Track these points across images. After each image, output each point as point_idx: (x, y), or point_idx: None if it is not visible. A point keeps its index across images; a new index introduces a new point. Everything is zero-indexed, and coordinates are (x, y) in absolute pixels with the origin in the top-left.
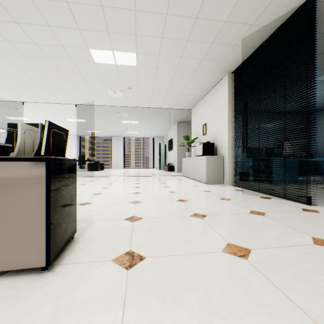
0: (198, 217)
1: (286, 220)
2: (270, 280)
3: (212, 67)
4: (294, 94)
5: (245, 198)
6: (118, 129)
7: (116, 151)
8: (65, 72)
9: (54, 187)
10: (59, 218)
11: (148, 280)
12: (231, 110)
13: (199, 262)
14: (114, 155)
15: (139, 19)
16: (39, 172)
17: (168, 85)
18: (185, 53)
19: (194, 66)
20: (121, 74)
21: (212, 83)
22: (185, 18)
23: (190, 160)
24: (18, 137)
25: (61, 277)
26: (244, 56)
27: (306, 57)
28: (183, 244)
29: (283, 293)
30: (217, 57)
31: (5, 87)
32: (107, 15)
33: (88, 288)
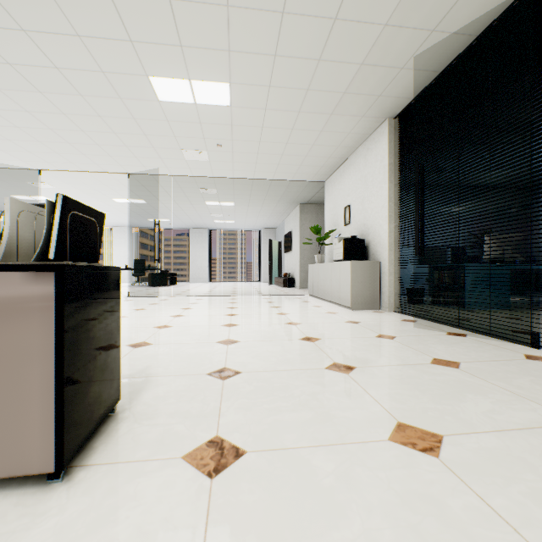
0: (339, 371)
1: (500, 378)
2: (488, 504)
3: (362, 107)
4: (508, 152)
5: (421, 334)
6: (199, 216)
7: (196, 253)
8: (108, 117)
9: (73, 320)
10: (84, 379)
11: (250, 502)
12: (394, 181)
13: (348, 464)
14: (193, 260)
15: (236, 23)
16: (43, 293)
17: (285, 139)
18: (314, 83)
19: (330, 105)
20: (204, 120)
21: (361, 135)
22: (314, 19)
23: (321, 268)
24: (5, 226)
25: (83, 493)
26: (418, 87)
27: (531, 86)
28: (315, 424)
29: (518, 534)
30: (370, 90)
31: (9, 145)
32: (178, 16)
33: (134, 520)
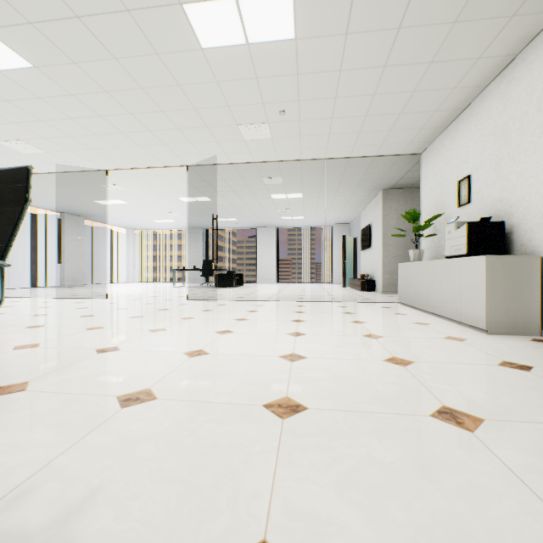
0: None
1: None
2: None
3: None
4: None
5: None
6: (266, 213)
7: (263, 253)
8: (151, 88)
9: None
10: None
11: None
12: None
13: None
14: (260, 260)
15: None
16: None
17: (372, 88)
18: None
19: (456, 2)
20: (260, 72)
21: (498, 60)
22: None
23: (422, 267)
24: None
25: None
26: None
27: None
28: None
29: None
30: None
31: (72, 143)
32: None
33: None
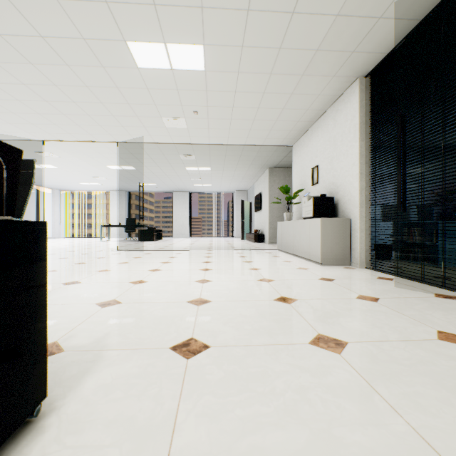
0: (328, 349)
1: None
2: None
3: (333, 65)
4: None
5: (406, 296)
6: (181, 181)
7: (179, 213)
8: (94, 87)
9: None
10: None
11: None
12: (365, 139)
13: None
14: (176, 218)
15: None
16: None
17: (257, 104)
18: (286, 40)
19: (302, 65)
20: (180, 87)
21: (330, 97)
22: None
23: (290, 225)
24: None
25: None
26: (394, 40)
27: None
28: None
29: None
30: (343, 46)
31: (14, 118)
32: None
33: None
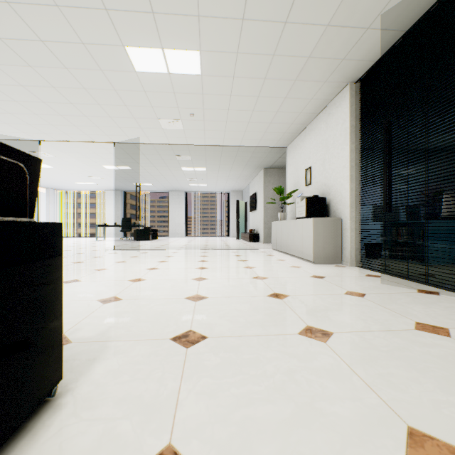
0: (315, 339)
1: None
2: None
3: (325, 72)
4: None
5: (391, 292)
6: (177, 181)
7: (174, 212)
8: (92, 89)
9: None
10: None
11: None
12: (355, 142)
13: None
14: (172, 218)
15: None
16: None
17: (252, 107)
18: (280, 47)
19: (294, 71)
20: (177, 90)
21: (322, 101)
22: None
23: (284, 224)
24: None
25: None
26: (381, 49)
27: None
28: (298, 426)
29: None
30: (334, 54)
31: (11, 118)
32: None
33: None
